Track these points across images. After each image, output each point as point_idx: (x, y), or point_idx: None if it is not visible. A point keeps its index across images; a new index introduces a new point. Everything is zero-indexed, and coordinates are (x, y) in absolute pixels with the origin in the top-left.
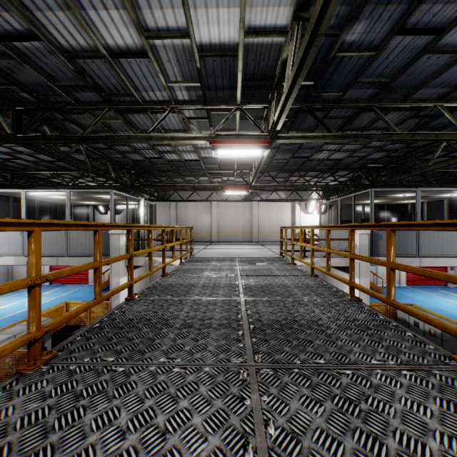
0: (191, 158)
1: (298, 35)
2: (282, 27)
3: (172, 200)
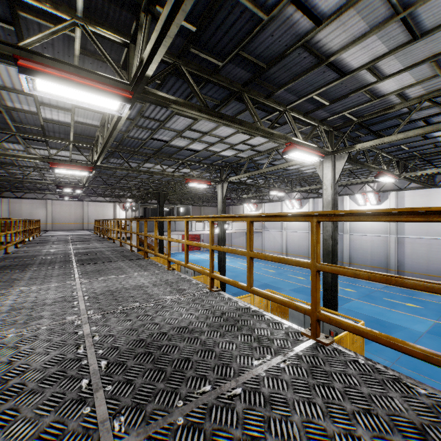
0: (36, 178)
1: None
2: None
3: (5, 196)
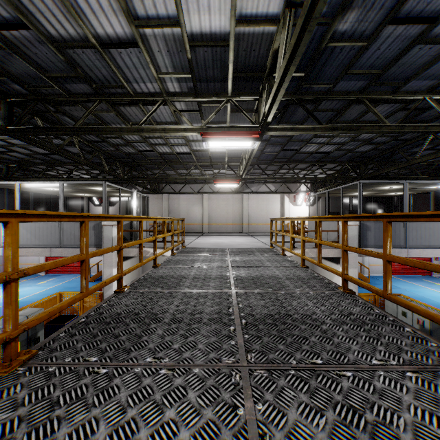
0: (182, 151)
1: (290, 23)
2: (274, 16)
3: (164, 192)
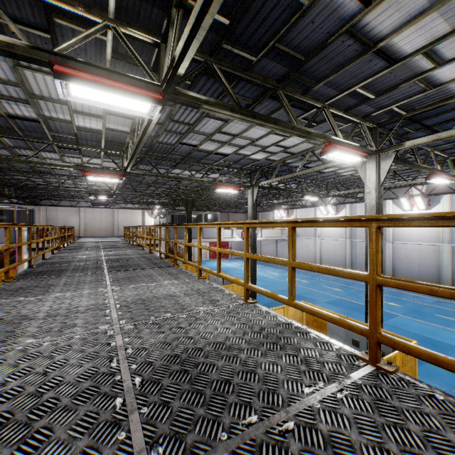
0: (70, 186)
1: None
2: None
3: (42, 204)
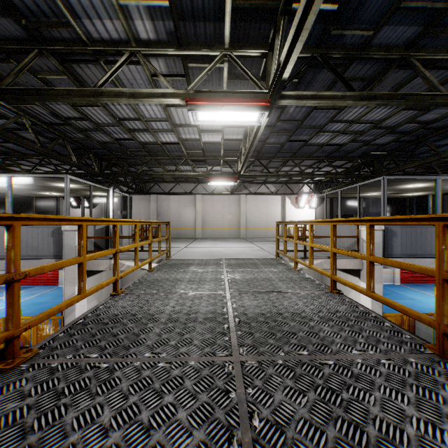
0: (169, 141)
1: None
2: None
3: (152, 193)
